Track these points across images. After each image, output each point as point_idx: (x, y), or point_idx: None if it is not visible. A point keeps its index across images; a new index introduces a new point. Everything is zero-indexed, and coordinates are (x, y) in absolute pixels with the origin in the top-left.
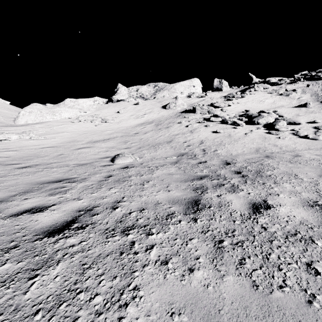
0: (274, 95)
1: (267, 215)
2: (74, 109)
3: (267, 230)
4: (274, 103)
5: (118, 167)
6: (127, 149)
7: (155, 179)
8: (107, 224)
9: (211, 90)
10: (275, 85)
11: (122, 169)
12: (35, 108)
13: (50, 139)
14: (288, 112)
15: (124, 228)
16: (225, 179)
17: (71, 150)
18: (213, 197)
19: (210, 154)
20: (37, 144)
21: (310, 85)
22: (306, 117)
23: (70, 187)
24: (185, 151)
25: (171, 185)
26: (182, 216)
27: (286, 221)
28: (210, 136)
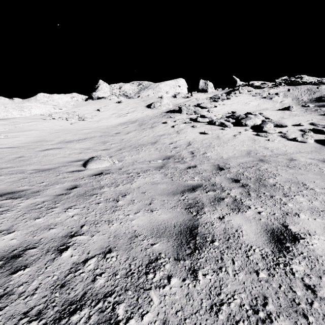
0: (258, 98)
1: (300, 255)
2: (47, 105)
3: (318, 294)
4: (259, 106)
5: (89, 173)
6: (105, 150)
7: (135, 191)
8: (34, 296)
9: (197, 91)
10: (259, 88)
11: (94, 177)
12: None
13: (12, 137)
14: (273, 115)
15: (62, 308)
16: (223, 191)
17: (36, 151)
18: (213, 221)
19: (199, 157)
20: None
21: (291, 90)
22: (291, 120)
23: (7, 208)
24: (171, 154)
25: (155, 201)
26: (173, 265)
27: None
28: (197, 137)
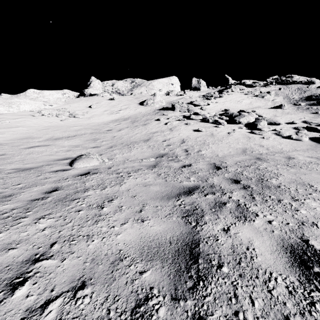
0: (251, 97)
1: None
2: (37, 101)
3: None
4: (251, 104)
5: (75, 173)
6: (95, 148)
7: (123, 194)
8: None
9: (189, 89)
10: (250, 87)
11: (79, 177)
12: None
13: None
14: (266, 113)
15: None
16: (223, 193)
17: (20, 148)
18: (217, 234)
19: (194, 155)
20: None
21: (282, 89)
22: (284, 118)
23: None
24: (165, 151)
25: (146, 207)
26: (170, 309)
27: None
28: (191, 134)
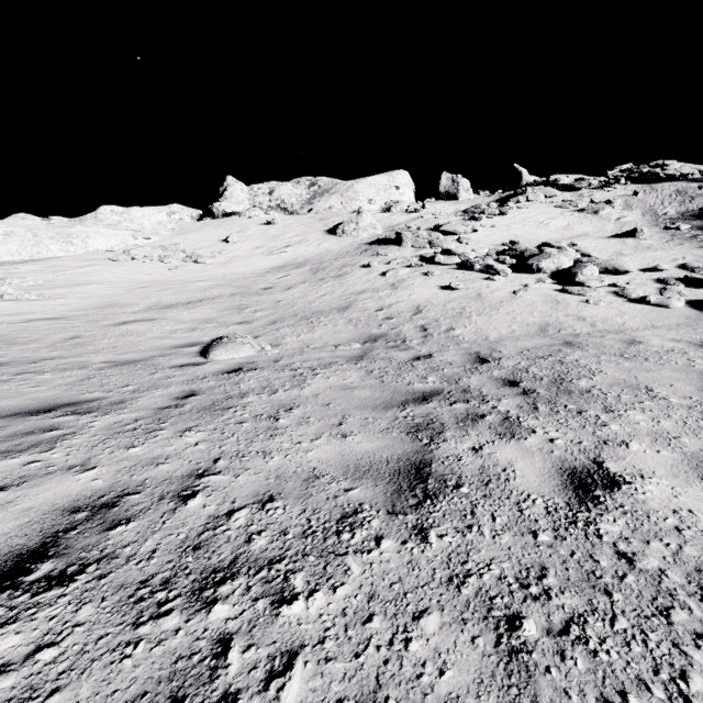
0: (569, 212)
1: (618, 510)
2: (120, 230)
3: (638, 564)
4: (570, 229)
5: (216, 369)
6: (242, 324)
7: (309, 402)
8: (152, 561)
9: (435, 198)
10: (570, 190)
11: (226, 376)
12: (22, 226)
13: (52, 299)
14: (600, 248)
15: (202, 576)
16: (484, 402)
17: (103, 326)
18: (461, 453)
19: (439, 338)
20: (18, 312)
21: (640, 193)
22: (638, 258)
23: (71, 430)
24: (381, 331)
25: (349, 419)
26: (385, 521)
27: (674, 528)
28: (435, 296)
